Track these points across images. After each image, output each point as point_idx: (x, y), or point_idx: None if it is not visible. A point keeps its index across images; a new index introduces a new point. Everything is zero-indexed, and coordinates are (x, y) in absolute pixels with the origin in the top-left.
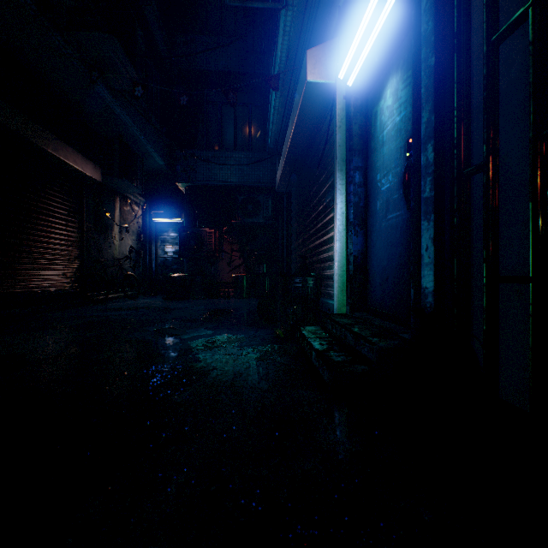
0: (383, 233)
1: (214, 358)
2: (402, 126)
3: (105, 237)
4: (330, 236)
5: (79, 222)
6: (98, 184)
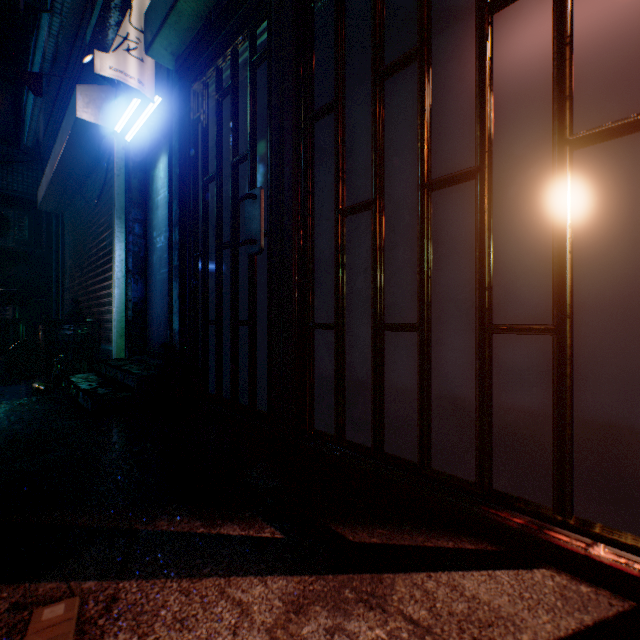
0: (158, 284)
1: None
2: None
3: None
4: (110, 281)
5: None
6: None
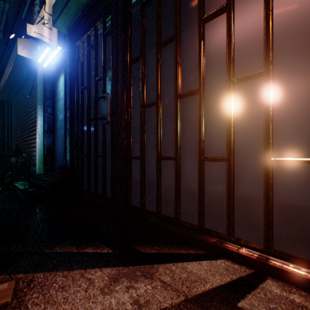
0: (60, 137)
1: None
2: None
3: None
4: (35, 136)
5: None
6: None
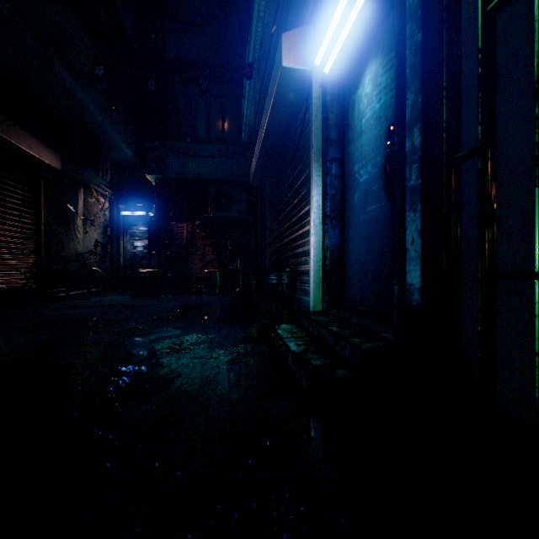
0: (361, 226)
1: (180, 362)
2: (382, 113)
3: (67, 230)
4: (306, 230)
5: (35, 213)
6: (59, 173)
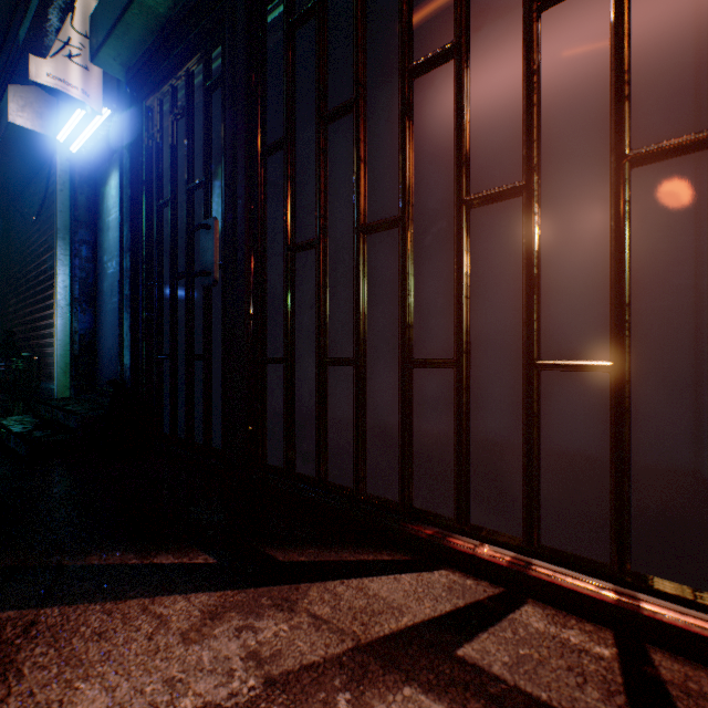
0: (109, 314)
1: None
2: None
3: None
4: (52, 310)
5: None
6: None
